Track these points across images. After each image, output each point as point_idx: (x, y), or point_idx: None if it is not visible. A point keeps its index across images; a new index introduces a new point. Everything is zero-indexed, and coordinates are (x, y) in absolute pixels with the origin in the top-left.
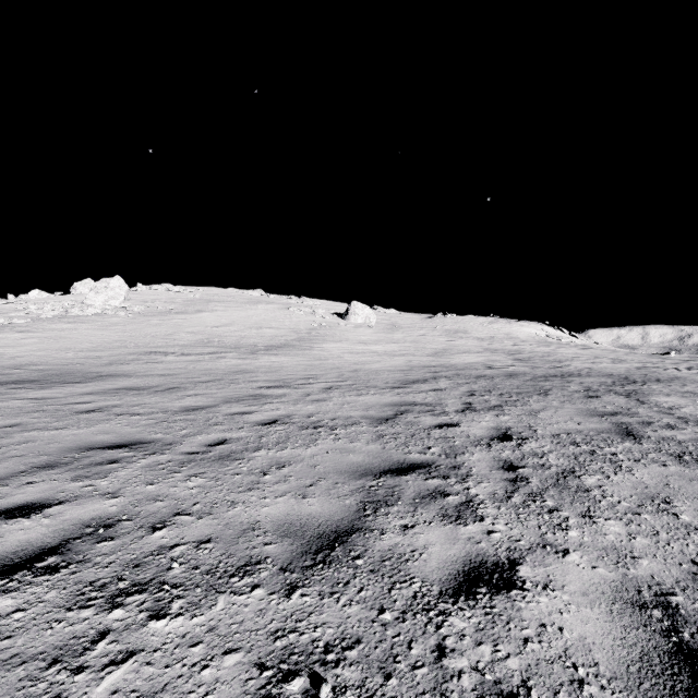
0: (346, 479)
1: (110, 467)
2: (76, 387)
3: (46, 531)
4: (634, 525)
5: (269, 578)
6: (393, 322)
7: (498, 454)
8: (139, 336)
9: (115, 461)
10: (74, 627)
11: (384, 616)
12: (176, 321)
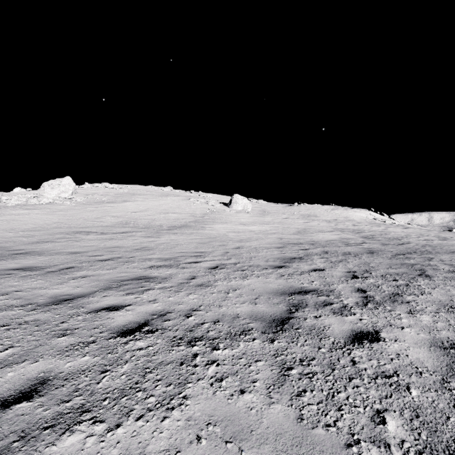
0: None
1: None
2: None
3: None
4: None
5: None
6: (263, 209)
7: None
8: (74, 219)
9: None
10: None
11: None
12: (106, 208)
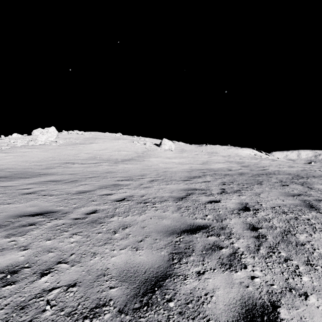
0: (161, 236)
1: (29, 228)
2: (26, 180)
3: None
4: None
5: (110, 320)
6: (182, 148)
7: (245, 219)
8: (61, 155)
9: (32, 224)
10: None
11: None
12: (79, 147)
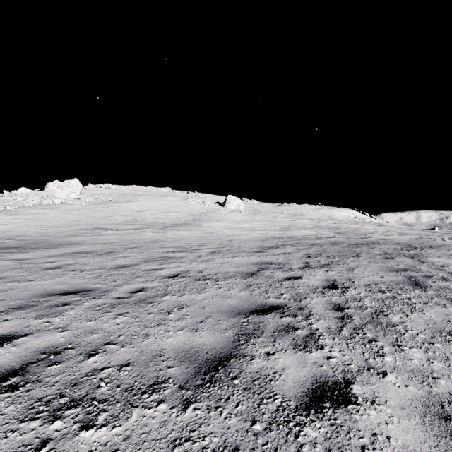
0: (225, 317)
1: (63, 308)
2: (45, 252)
3: (12, 357)
4: (430, 352)
5: (171, 395)
6: (255, 208)
7: (330, 298)
8: (88, 217)
9: (66, 304)
10: (24, 436)
11: (255, 427)
12: (113, 207)
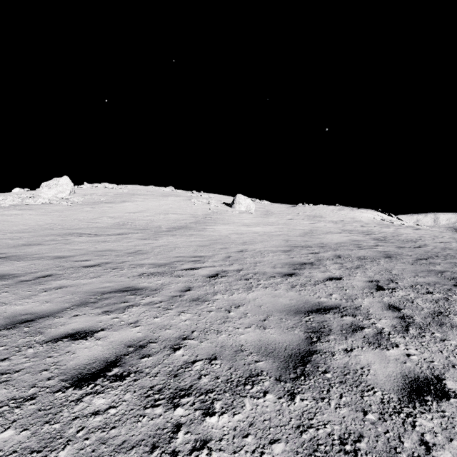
0: None
1: None
2: None
3: None
4: None
5: None
6: (267, 209)
7: None
8: (68, 220)
9: None
10: None
11: None
12: (103, 208)
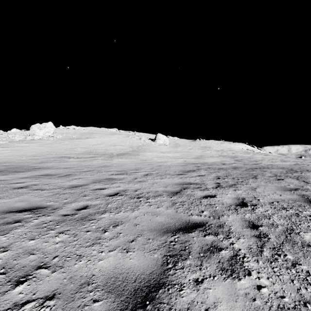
0: (154, 235)
1: (13, 225)
2: (20, 174)
3: None
4: None
5: None
6: (176, 143)
7: (243, 216)
8: (58, 149)
9: (18, 221)
10: None
11: None
12: (76, 142)
